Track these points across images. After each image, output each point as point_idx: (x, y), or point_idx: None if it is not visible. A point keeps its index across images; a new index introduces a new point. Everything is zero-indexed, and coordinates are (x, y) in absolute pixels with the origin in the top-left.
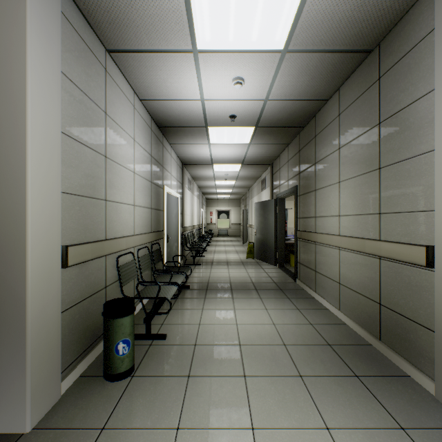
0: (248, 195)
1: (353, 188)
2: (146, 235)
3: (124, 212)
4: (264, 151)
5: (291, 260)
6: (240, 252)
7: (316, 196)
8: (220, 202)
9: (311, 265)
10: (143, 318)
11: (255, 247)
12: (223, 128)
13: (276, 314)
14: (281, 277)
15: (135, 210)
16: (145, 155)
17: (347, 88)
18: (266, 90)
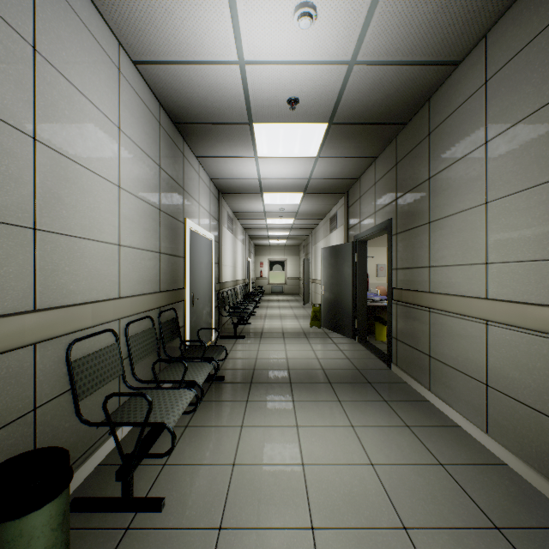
0: (311, 240)
1: (526, 211)
2: (145, 297)
3: (93, 256)
4: (338, 170)
5: (377, 330)
6: (301, 317)
7: (432, 232)
8: (273, 250)
9: (421, 345)
10: (132, 448)
11: (322, 311)
12: (277, 126)
13: (372, 439)
14: (365, 358)
15: (121, 254)
16: (146, 161)
17: (508, 25)
18: (355, 37)
